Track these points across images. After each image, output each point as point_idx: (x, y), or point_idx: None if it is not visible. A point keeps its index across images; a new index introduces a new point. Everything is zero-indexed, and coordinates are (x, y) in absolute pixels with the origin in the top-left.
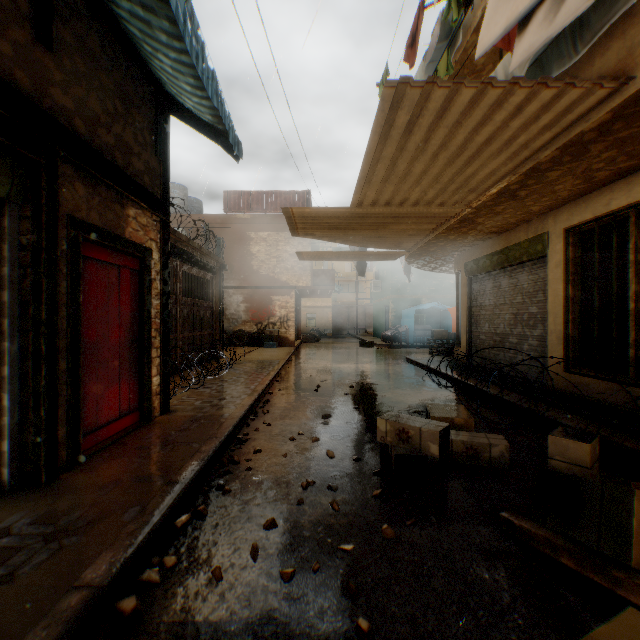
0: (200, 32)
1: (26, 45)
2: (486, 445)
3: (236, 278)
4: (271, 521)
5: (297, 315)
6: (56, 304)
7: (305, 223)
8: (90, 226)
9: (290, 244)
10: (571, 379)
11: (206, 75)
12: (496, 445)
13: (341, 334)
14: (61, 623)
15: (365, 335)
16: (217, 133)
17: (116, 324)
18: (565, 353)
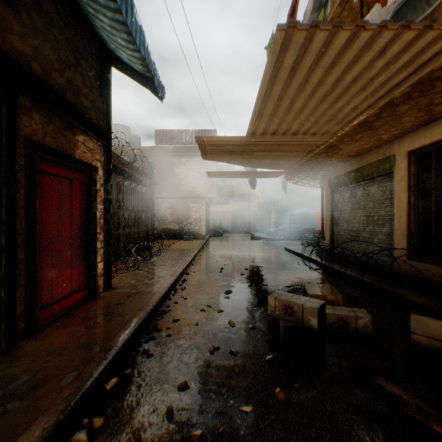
0: None
1: None
2: (353, 317)
3: (164, 191)
4: (184, 384)
5: (207, 217)
6: (15, 207)
7: (212, 149)
8: (45, 147)
9: (202, 167)
10: (413, 265)
11: (134, 28)
12: (361, 318)
13: (238, 231)
14: None
15: (255, 231)
16: (146, 80)
17: (68, 223)
18: (408, 245)
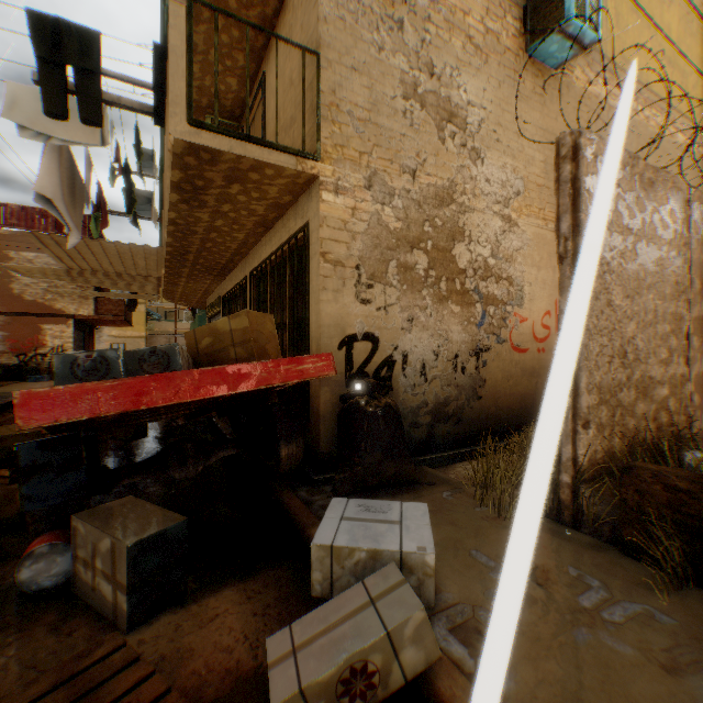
0: None
1: None
2: None
3: None
4: None
5: (88, 346)
6: None
7: (32, 272)
8: None
9: None
10: None
11: None
12: None
13: None
14: None
15: None
16: None
17: None
18: None
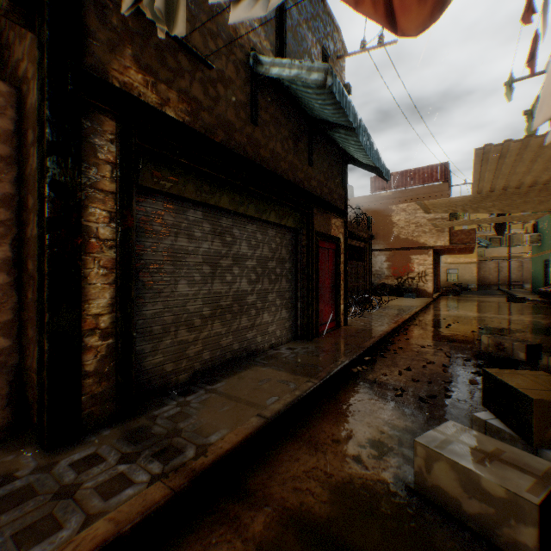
0: (371, 138)
1: (306, 170)
2: None
3: (380, 243)
4: (408, 367)
5: (435, 271)
6: (313, 268)
7: (435, 207)
8: (321, 233)
9: None
10: None
11: (373, 155)
12: None
13: (488, 289)
14: (338, 365)
15: (518, 291)
16: (375, 168)
17: (327, 277)
18: None
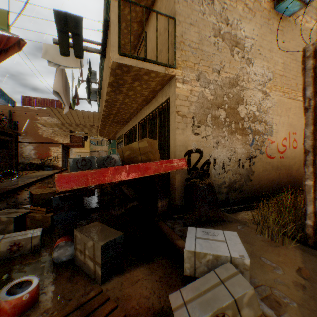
0: None
1: None
2: None
3: (29, 138)
4: (15, 201)
5: (67, 156)
6: None
7: (48, 125)
8: None
9: None
10: None
11: None
12: None
13: None
14: None
15: None
16: None
17: None
18: None
